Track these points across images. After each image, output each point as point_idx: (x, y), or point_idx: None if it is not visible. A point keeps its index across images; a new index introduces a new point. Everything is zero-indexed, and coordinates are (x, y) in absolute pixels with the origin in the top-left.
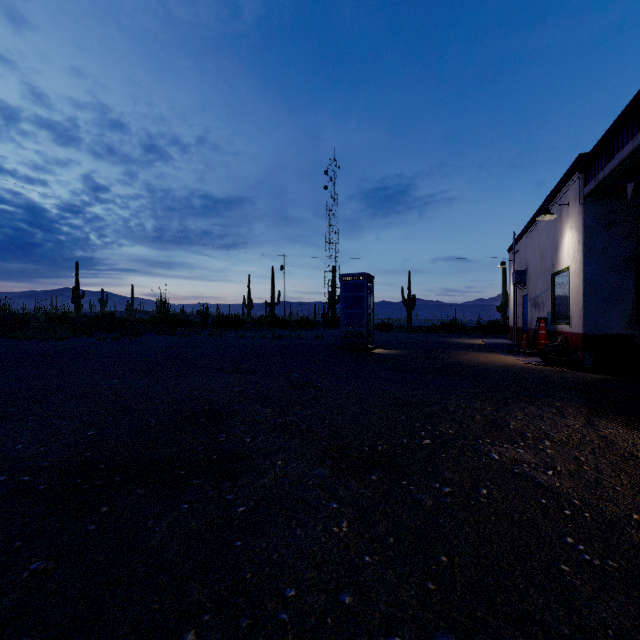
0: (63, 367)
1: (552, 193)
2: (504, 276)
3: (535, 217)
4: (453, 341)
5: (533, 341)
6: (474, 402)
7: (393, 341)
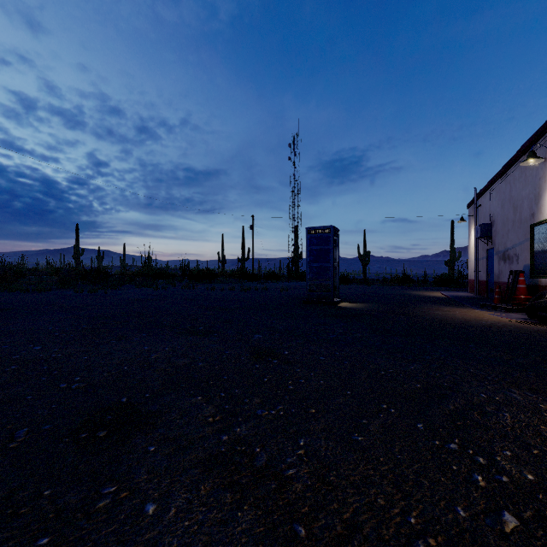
0: (1, 325)
1: (533, 138)
2: (452, 233)
3: (506, 168)
4: (413, 294)
5: (505, 295)
6: (509, 391)
7: (355, 293)
